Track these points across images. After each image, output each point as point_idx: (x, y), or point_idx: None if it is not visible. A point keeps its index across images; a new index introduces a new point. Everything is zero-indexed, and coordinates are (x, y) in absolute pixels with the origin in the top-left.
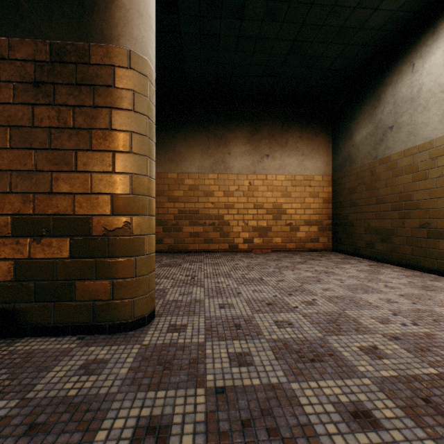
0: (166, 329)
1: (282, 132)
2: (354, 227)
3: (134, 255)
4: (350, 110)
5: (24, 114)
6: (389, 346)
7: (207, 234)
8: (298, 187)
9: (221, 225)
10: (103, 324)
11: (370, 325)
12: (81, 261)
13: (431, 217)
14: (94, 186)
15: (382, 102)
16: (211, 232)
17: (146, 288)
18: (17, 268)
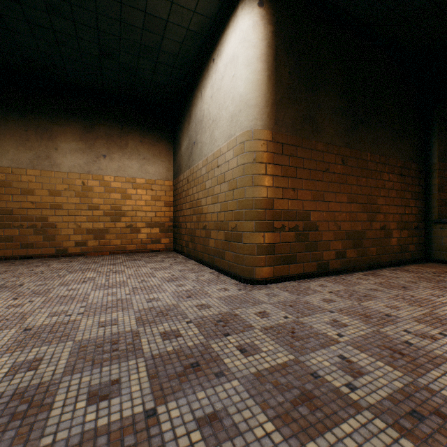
0: None
1: (122, 134)
2: (182, 229)
3: None
4: (180, 123)
5: None
6: (1, 338)
7: (25, 238)
8: (140, 190)
9: (46, 227)
10: None
11: (32, 320)
12: None
13: (207, 220)
14: None
15: (191, 120)
16: (32, 236)
17: None
18: None
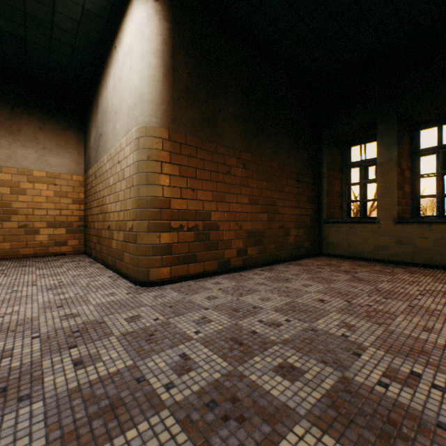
0: None
1: (13, 117)
2: (91, 229)
3: None
4: (90, 112)
5: None
6: None
7: None
8: (38, 184)
9: None
10: None
11: None
12: None
13: (111, 220)
14: None
15: (99, 110)
16: None
17: None
18: None
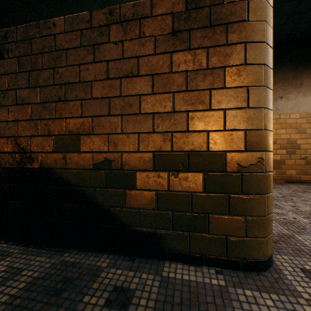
0: (304, 276)
1: (296, 75)
2: None
3: (265, 192)
4: None
5: (164, 62)
6: None
7: None
8: None
9: None
10: (237, 260)
11: None
12: (214, 195)
13: None
14: (227, 122)
15: None
16: None
17: (271, 227)
18: (158, 198)
